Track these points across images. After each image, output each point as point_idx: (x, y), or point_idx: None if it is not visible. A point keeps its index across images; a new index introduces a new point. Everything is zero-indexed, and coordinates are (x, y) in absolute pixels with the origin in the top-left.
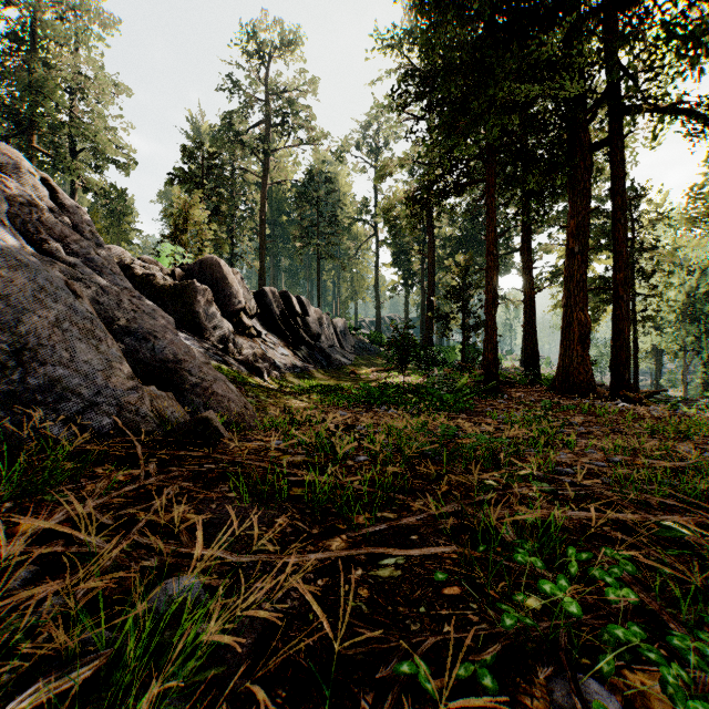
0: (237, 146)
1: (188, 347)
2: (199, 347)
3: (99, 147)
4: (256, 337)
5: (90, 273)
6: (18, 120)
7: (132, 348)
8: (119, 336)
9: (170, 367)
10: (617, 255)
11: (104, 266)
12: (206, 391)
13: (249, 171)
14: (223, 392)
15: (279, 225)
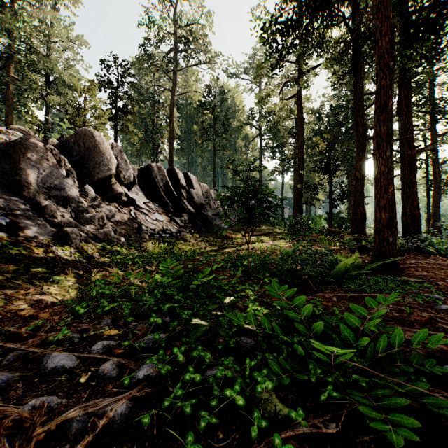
0: (153, 69)
1: None
2: None
3: (58, 76)
4: (129, 203)
5: None
6: None
7: None
8: None
9: None
10: None
11: None
12: None
13: (162, 86)
14: None
15: (192, 133)
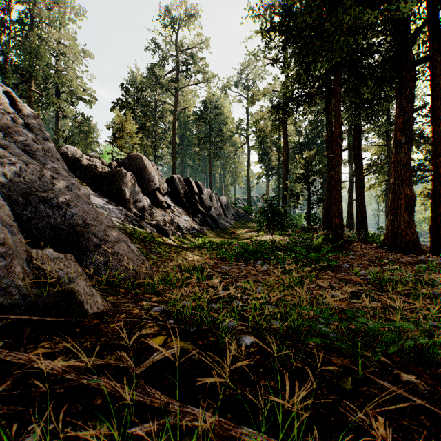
0: (158, 86)
1: (97, 213)
2: (122, 214)
3: (72, 89)
4: (167, 208)
5: (20, 153)
6: (22, 73)
7: (44, 214)
8: (34, 204)
9: (77, 230)
10: (436, 144)
11: (39, 150)
12: (108, 251)
13: (166, 102)
14: (124, 252)
15: (186, 138)
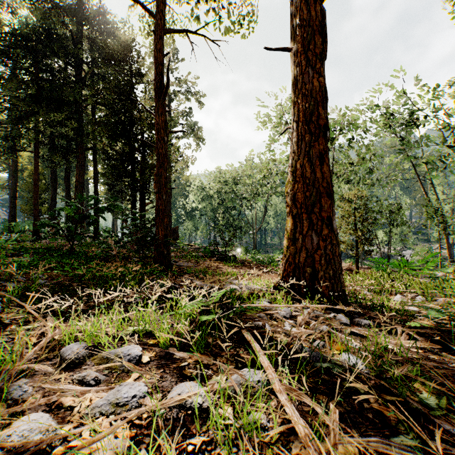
0: None
1: None
2: None
3: None
4: None
5: None
6: None
7: None
8: None
9: None
10: (95, 190)
11: None
12: None
13: None
14: None
15: None
